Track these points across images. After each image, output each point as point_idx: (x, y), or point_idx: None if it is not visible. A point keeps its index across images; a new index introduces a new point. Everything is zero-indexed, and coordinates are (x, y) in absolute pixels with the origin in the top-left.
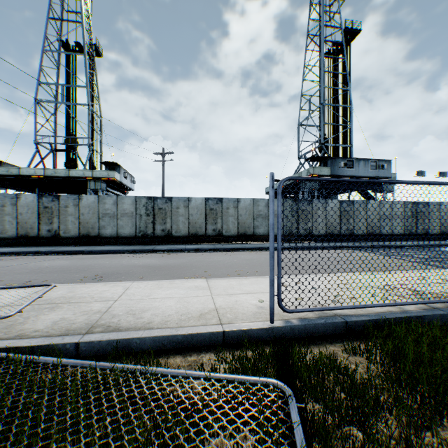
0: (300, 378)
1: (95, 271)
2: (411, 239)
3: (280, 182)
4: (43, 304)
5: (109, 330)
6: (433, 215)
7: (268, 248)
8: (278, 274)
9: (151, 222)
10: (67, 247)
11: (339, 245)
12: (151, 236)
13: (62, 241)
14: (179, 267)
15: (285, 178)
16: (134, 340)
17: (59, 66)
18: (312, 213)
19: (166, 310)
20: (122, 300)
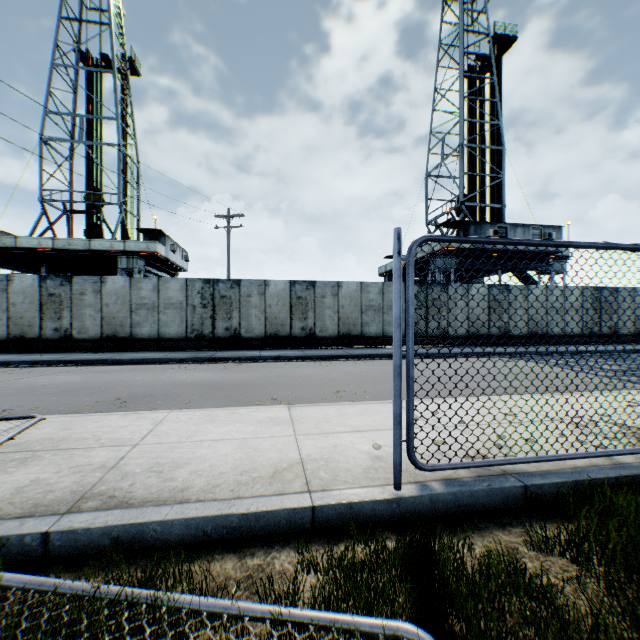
0: (458, 611)
1: (117, 393)
2: (592, 342)
3: (411, 244)
4: (12, 453)
5: (110, 504)
6: (624, 307)
7: (383, 355)
8: (409, 403)
9: (209, 316)
10: (83, 354)
11: (488, 351)
12: (209, 337)
13: (76, 346)
14: (248, 385)
15: (420, 238)
16: (152, 526)
17: (77, 88)
18: (448, 304)
19: (218, 463)
20: (147, 445)
